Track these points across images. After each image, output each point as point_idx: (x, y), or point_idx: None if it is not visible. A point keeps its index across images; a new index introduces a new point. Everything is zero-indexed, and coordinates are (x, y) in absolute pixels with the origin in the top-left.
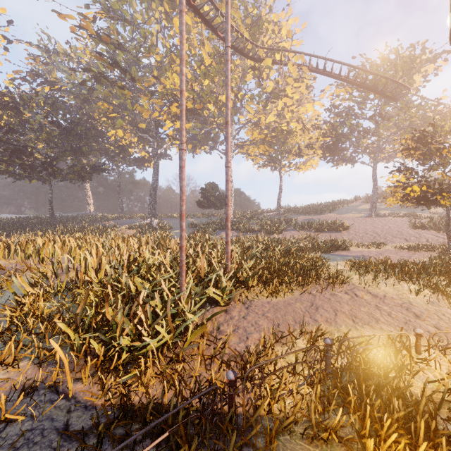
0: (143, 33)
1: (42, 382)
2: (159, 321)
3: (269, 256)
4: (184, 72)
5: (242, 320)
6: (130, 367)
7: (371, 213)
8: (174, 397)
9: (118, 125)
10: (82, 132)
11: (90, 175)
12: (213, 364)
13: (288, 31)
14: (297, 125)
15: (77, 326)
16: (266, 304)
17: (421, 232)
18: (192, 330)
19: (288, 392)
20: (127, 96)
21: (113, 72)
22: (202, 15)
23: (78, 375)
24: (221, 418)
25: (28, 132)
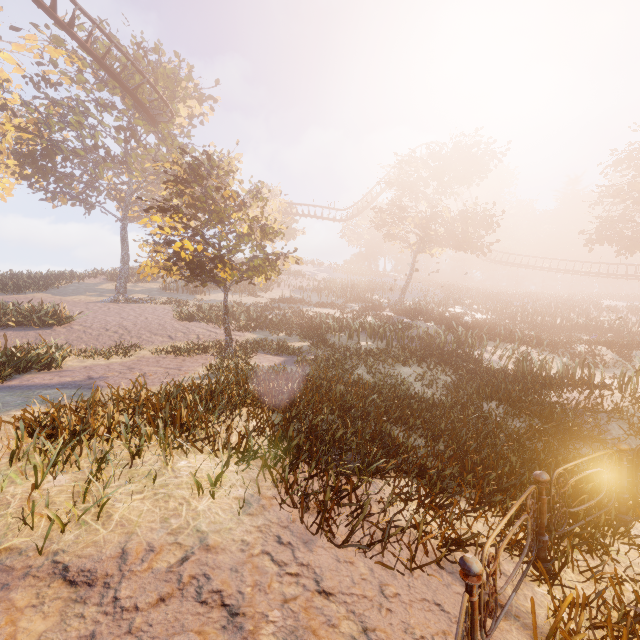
0: None
1: None
2: None
3: None
4: None
5: None
6: None
7: (120, 296)
8: None
9: None
10: None
11: None
12: None
13: None
14: None
15: None
16: None
17: (190, 325)
18: None
19: None
20: None
21: None
22: None
23: None
24: None
25: None
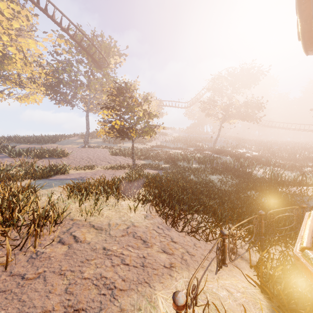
0: None
1: None
2: None
3: None
4: None
5: None
6: None
7: (85, 145)
8: None
9: None
10: None
11: None
12: None
13: None
14: (17, 53)
15: None
16: None
17: (116, 157)
18: None
19: None
20: None
21: None
22: None
23: None
24: None
25: None
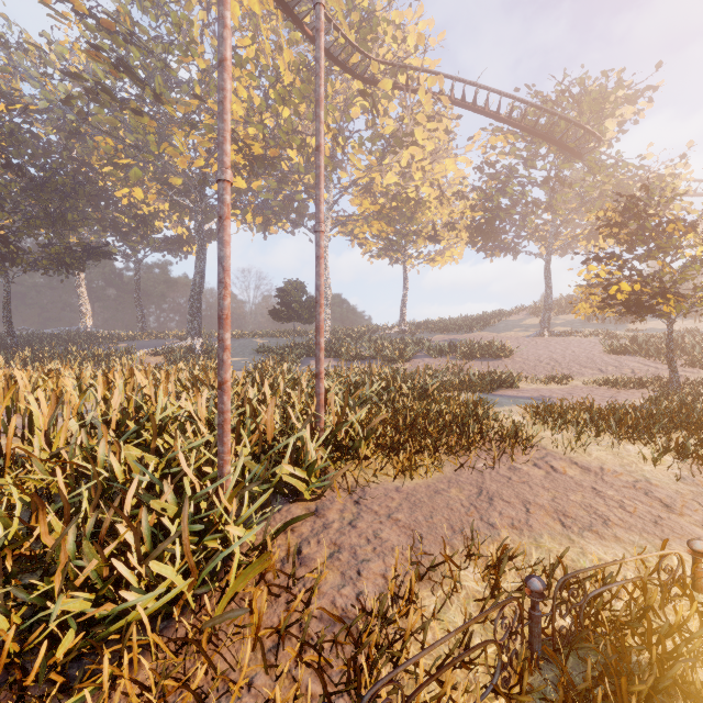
0: (175, 20)
1: None
2: (167, 546)
3: (393, 400)
4: (229, 23)
5: (348, 531)
6: (87, 664)
7: (543, 330)
8: None
9: (132, 177)
10: (67, 187)
11: (82, 263)
12: (283, 648)
13: (419, 35)
14: (432, 192)
15: None
16: (394, 493)
17: (622, 358)
18: (242, 561)
19: None
20: (149, 128)
21: (127, 90)
22: None
23: None
24: None
25: None
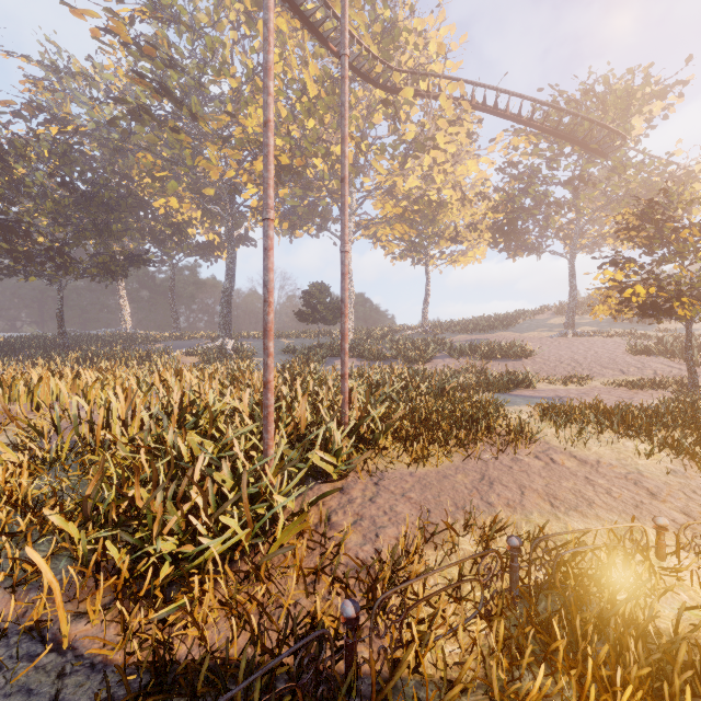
0: (210, 43)
1: (14, 622)
2: (228, 509)
3: (411, 398)
4: (272, 91)
5: (369, 505)
6: (175, 589)
7: (567, 330)
8: (250, 646)
9: (169, 189)
10: (112, 201)
11: (125, 270)
12: (318, 583)
13: (440, 44)
14: (453, 194)
15: (86, 519)
16: (408, 477)
17: (645, 359)
18: (285, 523)
19: (448, 633)
20: (185, 143)
21: (163, 106)
22: (304, 15)
23: (83, 607)
24: (332, 688)
25: (24, 201)
